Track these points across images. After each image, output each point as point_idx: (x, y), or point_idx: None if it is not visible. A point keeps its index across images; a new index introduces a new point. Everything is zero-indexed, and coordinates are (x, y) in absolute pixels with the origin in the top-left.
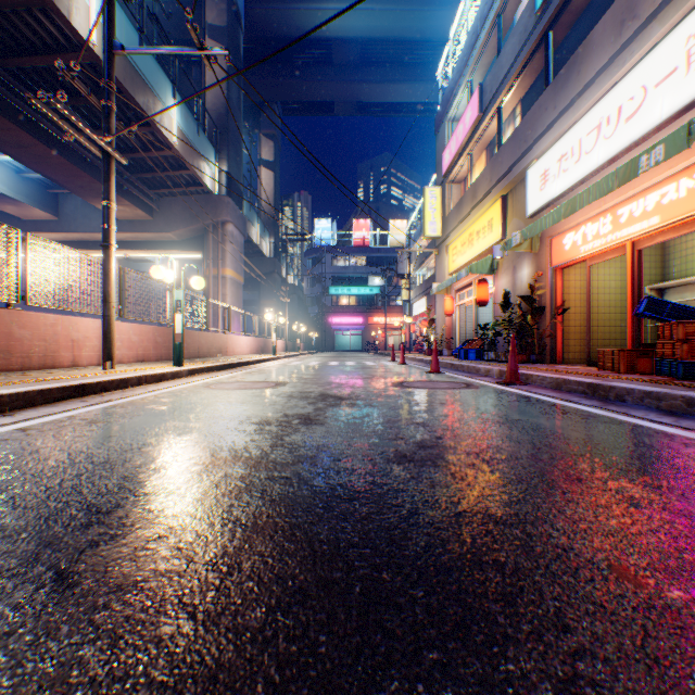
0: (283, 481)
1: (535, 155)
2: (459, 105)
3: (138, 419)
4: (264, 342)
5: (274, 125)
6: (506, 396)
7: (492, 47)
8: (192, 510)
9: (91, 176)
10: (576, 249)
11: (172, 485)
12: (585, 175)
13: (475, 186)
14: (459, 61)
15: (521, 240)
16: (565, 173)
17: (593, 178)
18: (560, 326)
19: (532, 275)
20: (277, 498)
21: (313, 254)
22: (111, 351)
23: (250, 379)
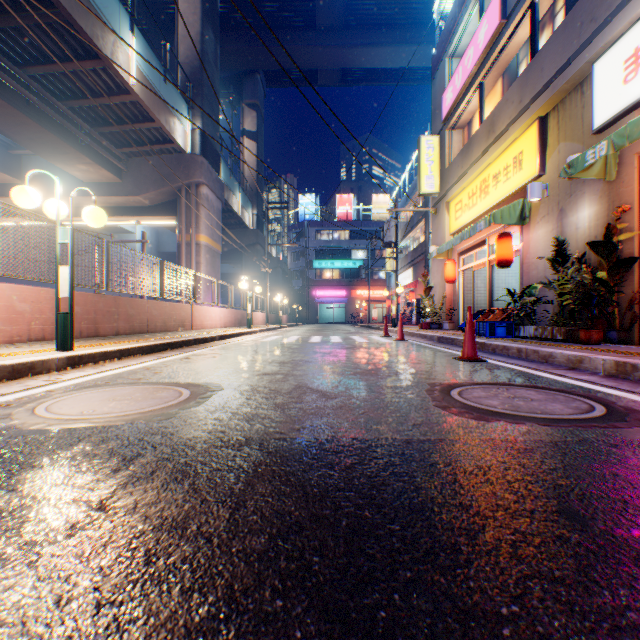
0: None
1: (617, 31)
2: (465, 33)
3: None
4: (242, 314)
5: (256, 95)
6: None
7: None
8: None
9: (38, 123)
10: None
11: None
12: None
13: (492, 117)
14: None
15: (610, 150)
16: None
17: None
18: None
19: (601, 215)
20: None
21: (297, 229)
22: None
23: (164, 376)
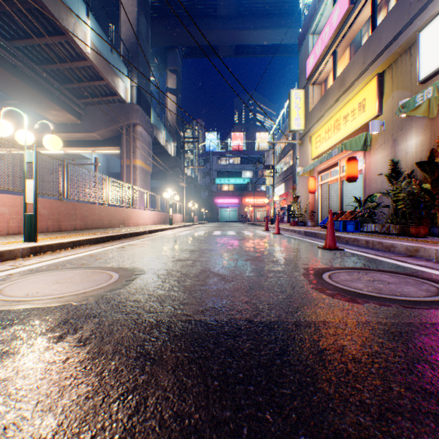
0: None
1: (438, 7)
2: (322, 17)
3: None
4: (166, 215)
5: (176, 63)
6: None
7: None
8: None
9: (22, 81)
10: None
11: None
12: None
13: (343, 75)
14: None
15: (435, 93)
16: None
17: None
18: None
19: (425, 143)
20: None
21: (204, 156)
22: None
23: (102, 261)
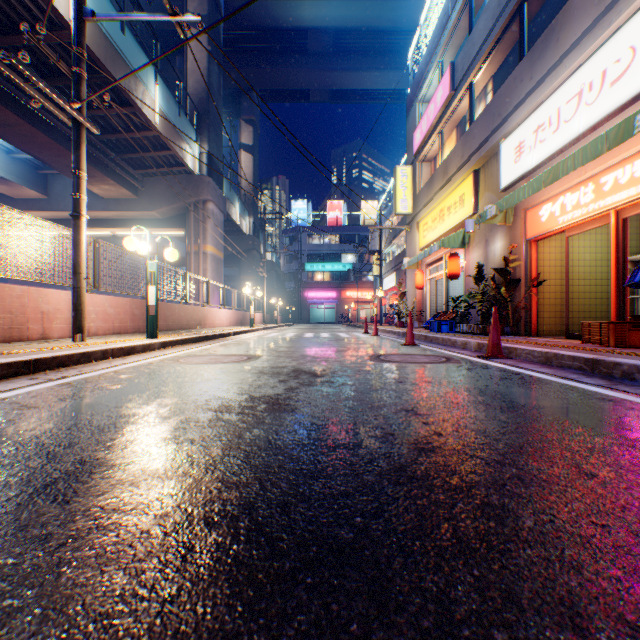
0: (225, 525)
1: (510, 128)
2: (430, 87)
3: (77, 403)
4: (243, 315)
5: (253, 111)
6: (495, 373)
7: (463, 27)
8: (43, 614)
9: None
10: (553, 220)
11: (47, 536)
12: (565, 144)
13: (446, 162)
14: (430, 43)
15: (497, 212)
16: (542, 143)
17: (571, 148)
18: (536, 298)
19: (506, 248)
20: (205, 575)
21: (290, 233)
22: (81, 323)
23: (223, 352)
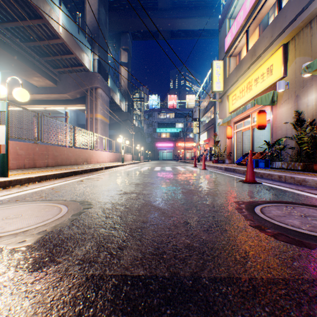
0: None
1: None
2: (237, 5)
3: None
4: (119, 155)
5: (127, 44)
6: None
7: None
8: None
9: (10, 54)
10: None
11: None
12: None
13: (254, 47)
14: None
15: None
16: None
17: None
18: None
19: None
20: None
21: (148, 112)
22: None
23: (59, 194)
